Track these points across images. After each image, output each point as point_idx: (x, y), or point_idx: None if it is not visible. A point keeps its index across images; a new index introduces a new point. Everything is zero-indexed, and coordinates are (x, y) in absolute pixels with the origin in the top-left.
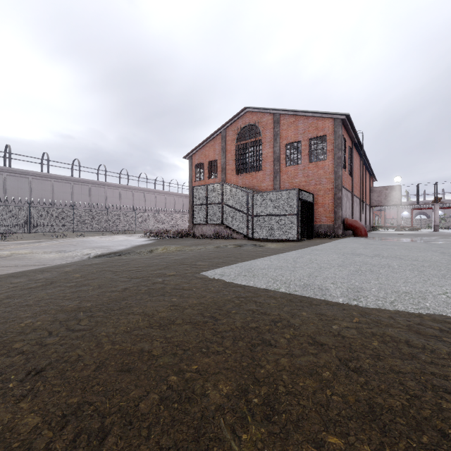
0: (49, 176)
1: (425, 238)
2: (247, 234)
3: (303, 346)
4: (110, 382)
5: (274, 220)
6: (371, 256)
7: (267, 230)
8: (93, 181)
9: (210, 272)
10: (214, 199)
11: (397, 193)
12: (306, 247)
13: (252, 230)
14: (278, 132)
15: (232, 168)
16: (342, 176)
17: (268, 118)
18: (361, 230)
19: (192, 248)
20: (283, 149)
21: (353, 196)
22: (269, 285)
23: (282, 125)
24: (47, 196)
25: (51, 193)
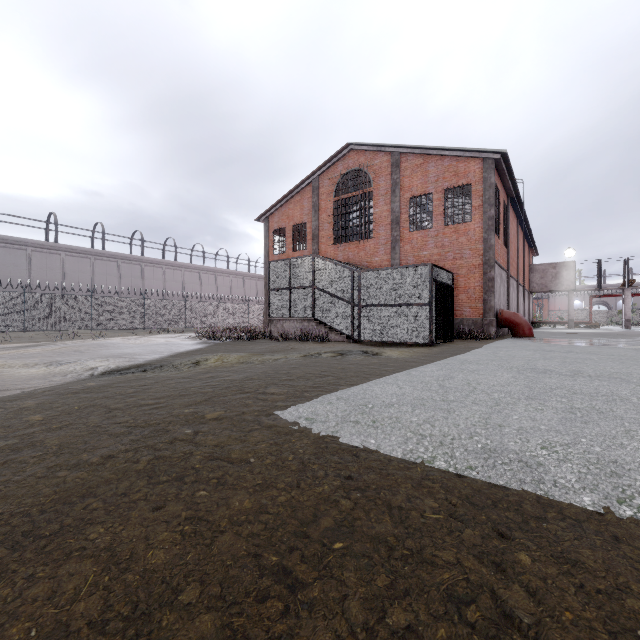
0: (58, 247)
1: (624, 340)
2: (352, 334)
3: None
4: None
5: (393, 313)
6: (568, 374)
7: (382, 327)
8: (124, 255)
9: (289, 412)
10: (301, 281)
11: (569, 273)
12: (448, 357)
13: (359, 327)
14: (398, 181)
15: (328, 234)
16: (495, 246)
17: (383, 159)
18: (524, 328)
19: (264, 358)
20: (405, 205)
21: (509, 276)
22: (409, 450)
23: (404, 170)
24: (55, 277)
25: (60, 272)
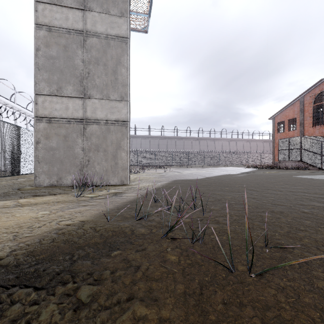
0: (190, 138)
1: None
2: (321, 167)
3: (320, 182)
4: (284, 181)
5: None
6: None
7: None
8: (208, 138)
9: (297, 176)
10: (294, 146)
11: None
12: None
13: None
14: None
15: (309, 122)
16: None
17: None
18: None
19: (283, 172)
20: None
21: None
22: (319, 178)
23: None
24: (189, 148)
25: (191, 146)
